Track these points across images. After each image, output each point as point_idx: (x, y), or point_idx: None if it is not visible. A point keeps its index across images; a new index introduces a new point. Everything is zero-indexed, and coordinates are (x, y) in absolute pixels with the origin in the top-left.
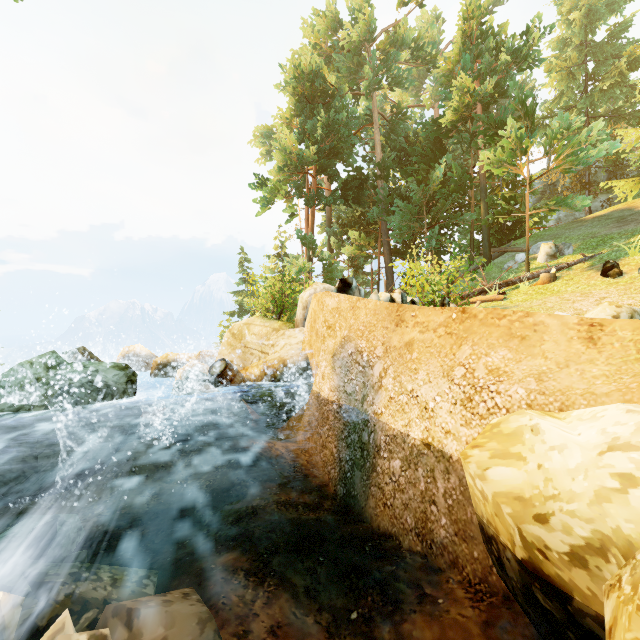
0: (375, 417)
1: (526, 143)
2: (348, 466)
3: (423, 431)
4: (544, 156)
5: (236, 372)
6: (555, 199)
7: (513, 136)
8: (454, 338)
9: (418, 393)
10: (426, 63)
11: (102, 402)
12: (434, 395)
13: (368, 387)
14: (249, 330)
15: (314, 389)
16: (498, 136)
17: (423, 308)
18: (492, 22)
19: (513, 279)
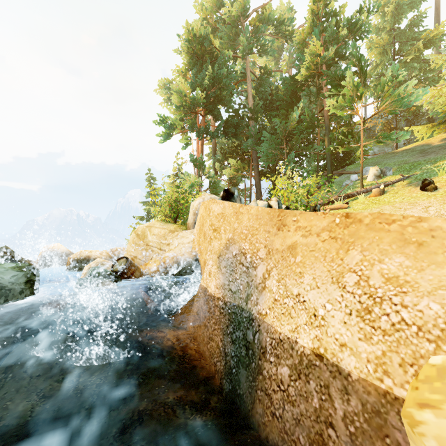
0: (259, 317)
1: (361, 91)
2: (233, 362)
3: (313, 340)
4: (374, 102)
5: (135, 268)
6: (382, 133)
7: (352, 85)
8: (339, 242)
9: (305, 298)
10: (285, 36)
11: None
12: (324, 302)
13: (252, 287)
14: (150, 231)
15: (202, 284)
16: (340, 86)
17: (304, 213)
18: (333, 5)
19: (352, 193)
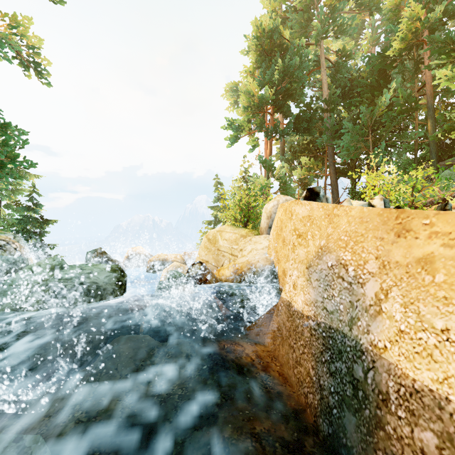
0: (373, 350)
1: None
2: (333, 400)
3: None
4: None
5: (210, 273)
6: None
7: None
8: None
9: None
10: (369, 8)
11: (91, 303)
12: None
13: (358, 309)
14: (221, 236)
15: (283, 296)
16: (454, 52)
17: (444, 213)
18: None
19: None
